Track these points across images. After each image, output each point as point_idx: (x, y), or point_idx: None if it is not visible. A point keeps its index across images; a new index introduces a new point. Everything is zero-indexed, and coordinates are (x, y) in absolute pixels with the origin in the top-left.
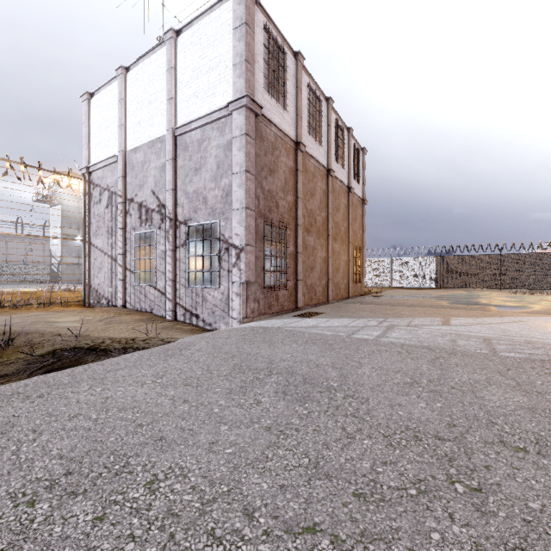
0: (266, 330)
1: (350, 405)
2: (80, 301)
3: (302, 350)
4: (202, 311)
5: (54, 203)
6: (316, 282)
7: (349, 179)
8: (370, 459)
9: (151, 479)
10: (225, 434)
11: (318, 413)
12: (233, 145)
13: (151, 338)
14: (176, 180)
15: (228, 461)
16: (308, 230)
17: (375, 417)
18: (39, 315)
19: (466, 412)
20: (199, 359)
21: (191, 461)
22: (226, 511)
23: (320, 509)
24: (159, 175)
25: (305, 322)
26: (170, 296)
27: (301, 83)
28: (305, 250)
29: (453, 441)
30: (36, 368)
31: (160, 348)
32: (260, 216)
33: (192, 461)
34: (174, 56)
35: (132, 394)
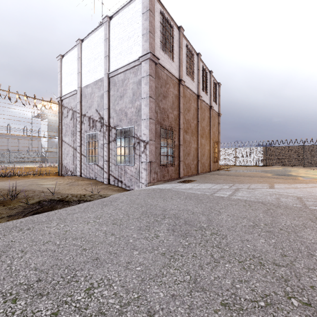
0: (161, 190)
1: (215, 240)
2: (56, 173)
3: (183, 203)
4: (124, 179)
5: (43, 118)
6: (191, 162)
7: (211, 101)
8: (231, 278)
9: (89, 286)
10: (136, 257)
11: (194, 244)
12: (142, 81)
13: (95, 194)
14: (110, 103)
15: (138, 276)
16: (186, 131)
17: (232, 248)
18: (33, 180)
19: (292, 246)
20: (121, 208)
21: (114, 275)
22: (136, 312)
23: (199, 314)
24: (100, 100)
25: (184, 186)
26: (106, 170)
27: (182, 45)
28: (184, 143)
29: (286, 266)
30: (28, 212)
31: (99, 200)
32: (158, 123)
33: (115, 274)
34: (108, 31)
35: (81, 229)
